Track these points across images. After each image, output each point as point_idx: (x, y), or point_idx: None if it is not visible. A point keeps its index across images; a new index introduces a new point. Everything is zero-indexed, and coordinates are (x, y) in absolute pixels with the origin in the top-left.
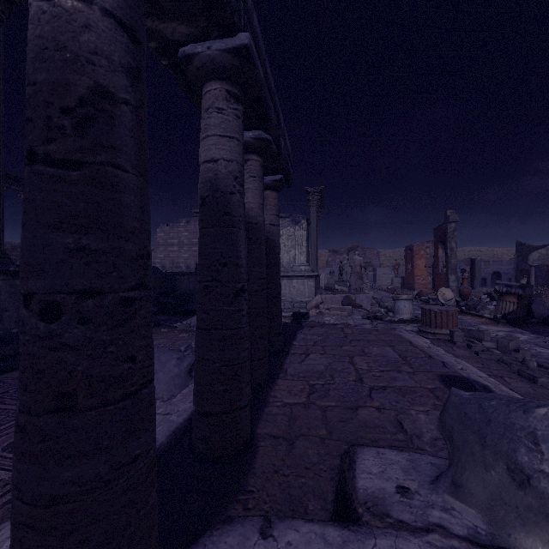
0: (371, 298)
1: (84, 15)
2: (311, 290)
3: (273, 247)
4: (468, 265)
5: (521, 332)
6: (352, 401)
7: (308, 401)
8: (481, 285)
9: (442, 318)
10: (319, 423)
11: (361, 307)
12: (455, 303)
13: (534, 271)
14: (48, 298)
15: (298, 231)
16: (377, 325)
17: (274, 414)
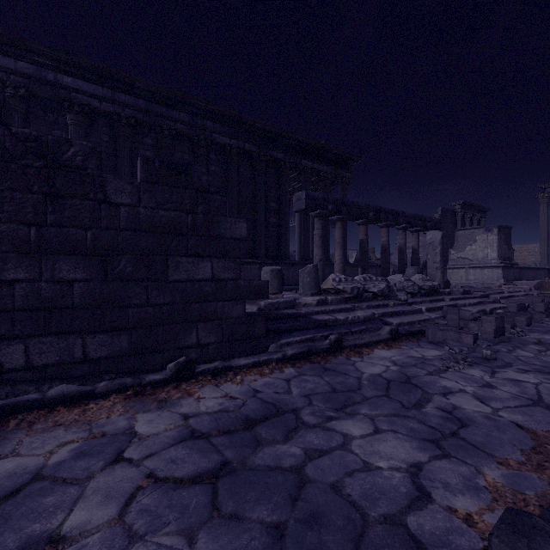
0: None
1: (385, 242)
2: (499, 276)
3: None
4: None
5: None
6: None
7: None
8: None
9: (548, 285)
10: None
11: None
12: None
13: None
14: (383, 262)
15: (489, 236)
16: None
17: None
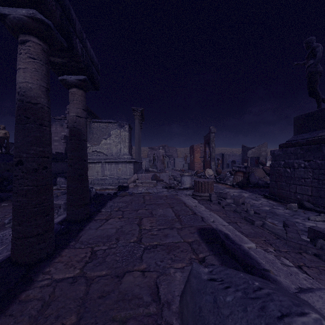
0: (171, 175)
1: None
2: (131, 171)
3: (79, 134)
4: (221, 157)
5: (245, 192)
6: (122, 267)
7: (79, 274)
8: (227, 167)
9: (205, 186)
10: (74, 305)
11: (163, 181)
12: (214, 177)
13: (250, 160)
14: None
15: (122, 132)
16: (170, 192)
17: (28, 301)
